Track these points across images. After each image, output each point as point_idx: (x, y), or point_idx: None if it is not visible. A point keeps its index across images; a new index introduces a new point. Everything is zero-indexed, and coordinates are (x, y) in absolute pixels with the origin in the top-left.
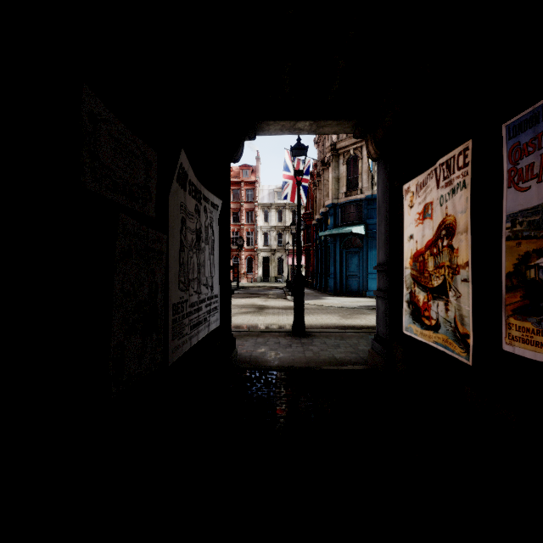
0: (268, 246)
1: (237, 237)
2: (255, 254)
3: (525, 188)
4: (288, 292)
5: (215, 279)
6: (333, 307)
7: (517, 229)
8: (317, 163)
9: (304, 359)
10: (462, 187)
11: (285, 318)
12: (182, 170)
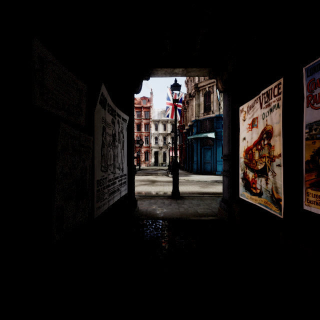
0: (157, 145)
1: (139, 140)
2: (150, 150)
3: (318, 107)
4: (169, 172)
5: (125, 164)
6: (196, 181)
7: (312, 133)
8: (186, 95)
9: (178, 213)
10: (277, 107)
11: (167, 188)
12: (103, 96)
